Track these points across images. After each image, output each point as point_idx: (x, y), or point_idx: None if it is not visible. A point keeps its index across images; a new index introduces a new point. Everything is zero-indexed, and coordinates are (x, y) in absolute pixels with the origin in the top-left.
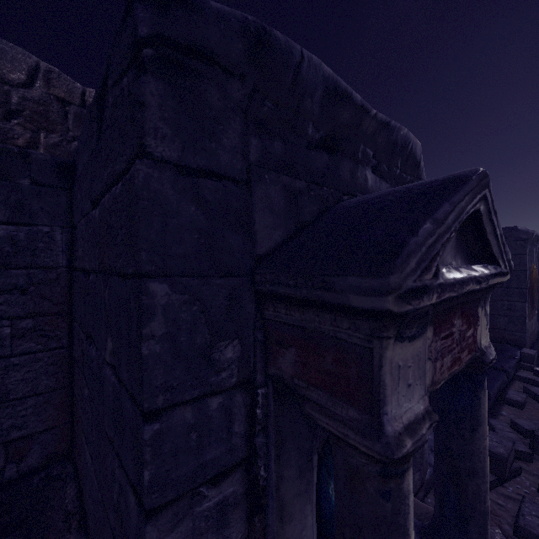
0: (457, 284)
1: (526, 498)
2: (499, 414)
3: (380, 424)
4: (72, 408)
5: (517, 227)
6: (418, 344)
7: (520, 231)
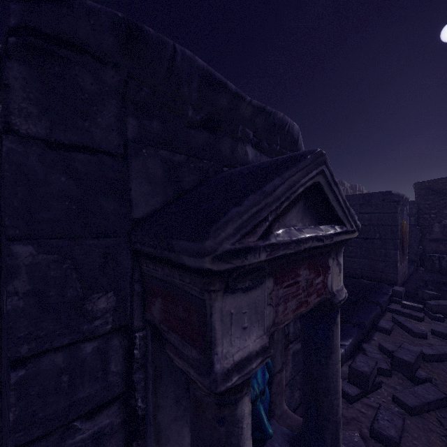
0: (293, 243)
1: (382, 406)
2: (372, 339)
3: (211, 363)
4: None
5: (391, 192)
6: (255, 294)
7: (393, 194)
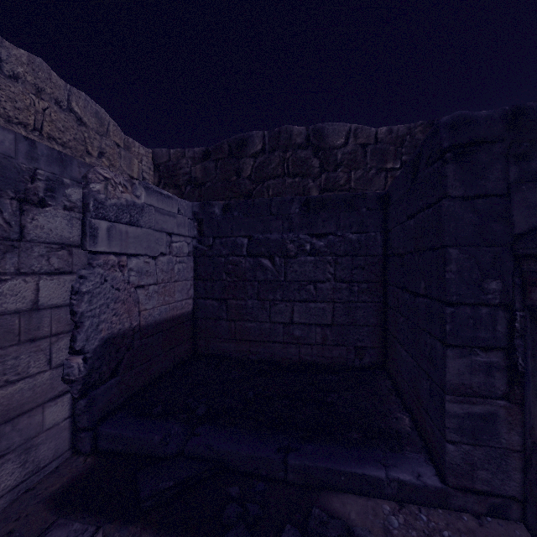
0: None
1: None
2: None
3: None
4: (385, 340)
5: None
6: None
7: None
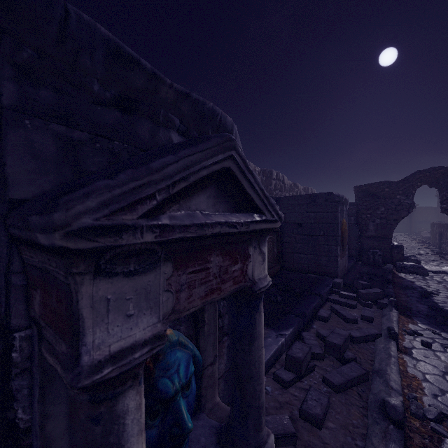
0: (194, 226)
1: (312, 388)
2: (311, 328)
3: (78, 356)
4: None
5: (333, 193)
6: (146, 279)
7: (334, 195)
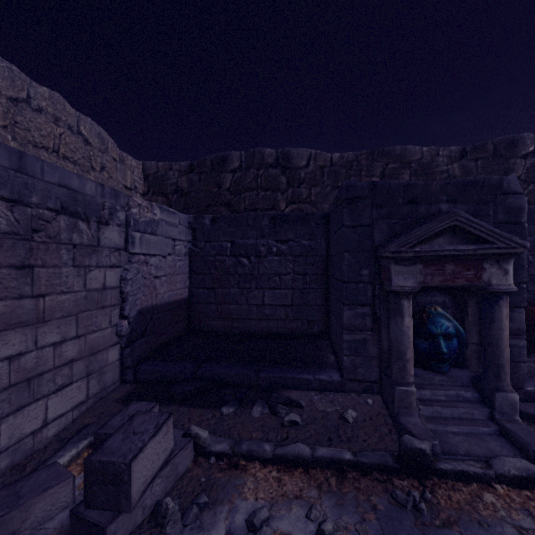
0: (431, 251)
1: None
2: None
3: (391, 284)
4: (328, 315)
5: None
6: (411, 268)
7: None
